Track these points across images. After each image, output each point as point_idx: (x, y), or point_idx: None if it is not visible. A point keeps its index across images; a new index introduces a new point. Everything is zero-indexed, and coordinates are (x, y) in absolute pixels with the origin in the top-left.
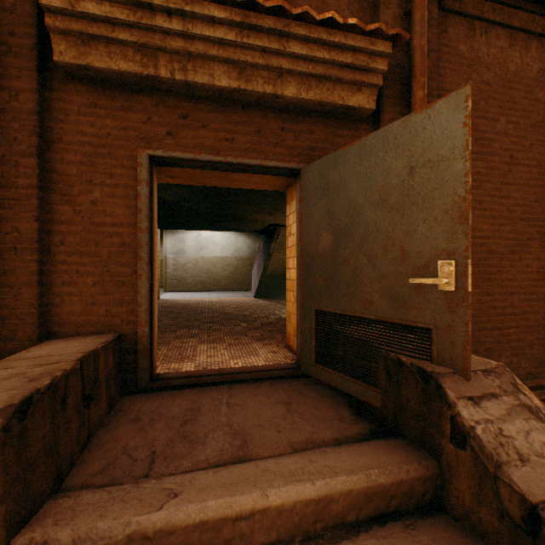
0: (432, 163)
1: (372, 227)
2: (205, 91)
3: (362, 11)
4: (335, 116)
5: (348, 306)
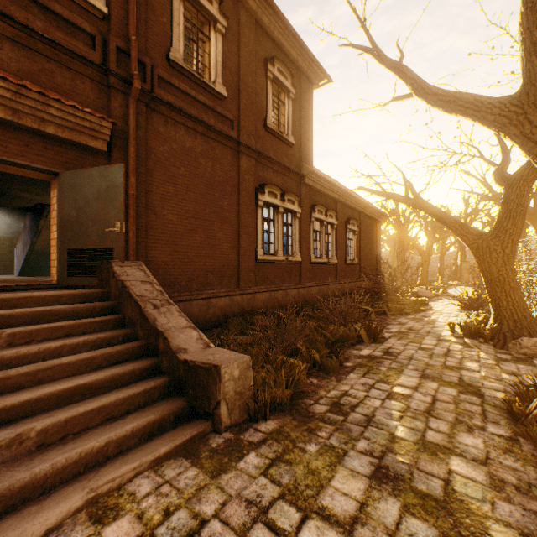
0: (114, 187)
1: (95, 208)
2: None
3: (102, 95)
4: (84, 148)
5: (85, 245)
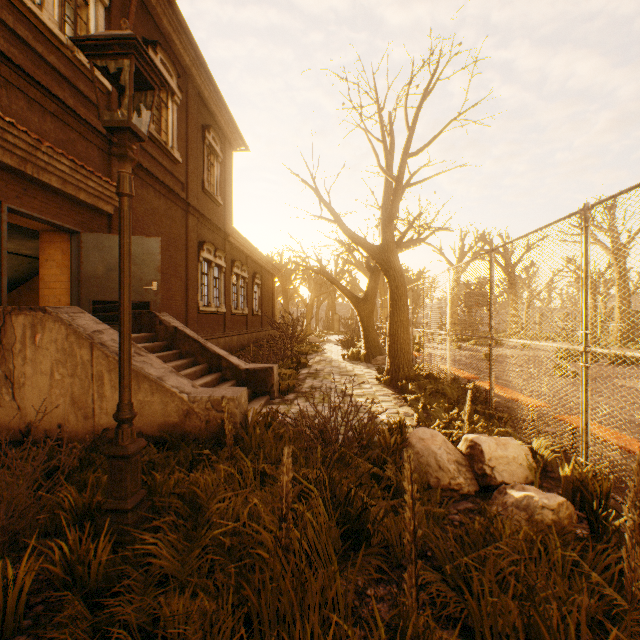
0: (151, 254)
1: None
2: (42, 182)
3: (104, 161)
4: (94, 209)
5: (116, 298)
